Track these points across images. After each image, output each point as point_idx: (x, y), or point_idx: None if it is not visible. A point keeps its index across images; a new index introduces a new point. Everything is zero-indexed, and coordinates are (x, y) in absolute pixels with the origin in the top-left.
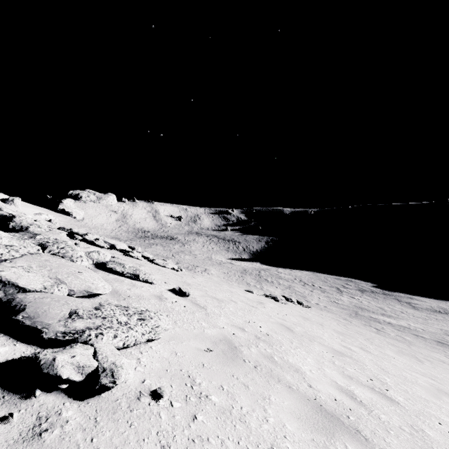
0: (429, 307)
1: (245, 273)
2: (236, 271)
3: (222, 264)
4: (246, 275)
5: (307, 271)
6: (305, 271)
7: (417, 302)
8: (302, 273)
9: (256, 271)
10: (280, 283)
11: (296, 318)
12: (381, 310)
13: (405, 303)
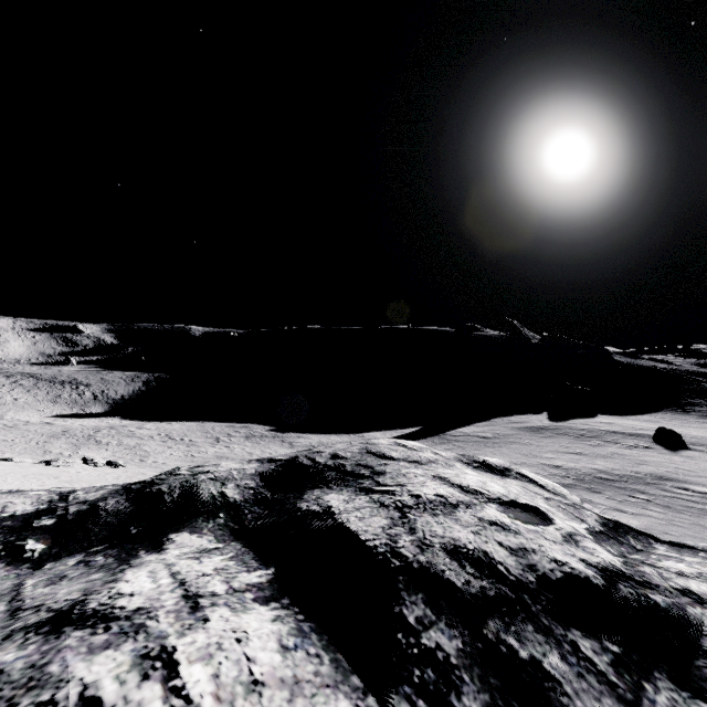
0: (308, 443)
1: (60, 437)
2: (40, 435)
3: (19, 426)
4: (59, 439)
5: (196, 421)
6: (193, 421)
7: (301, 441)
8: (182, 425)
9: (90, 431)
10: (123, 444)
11: (4, 475)
12: (247, 455)
13: (288, 443)
